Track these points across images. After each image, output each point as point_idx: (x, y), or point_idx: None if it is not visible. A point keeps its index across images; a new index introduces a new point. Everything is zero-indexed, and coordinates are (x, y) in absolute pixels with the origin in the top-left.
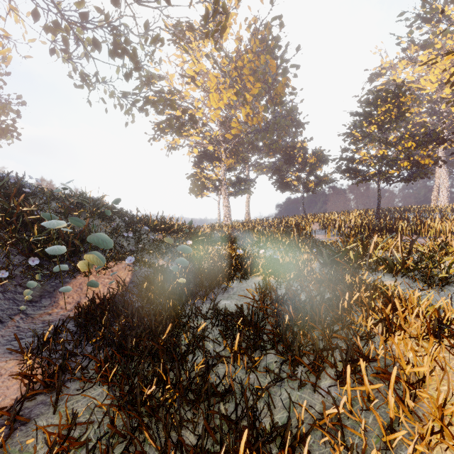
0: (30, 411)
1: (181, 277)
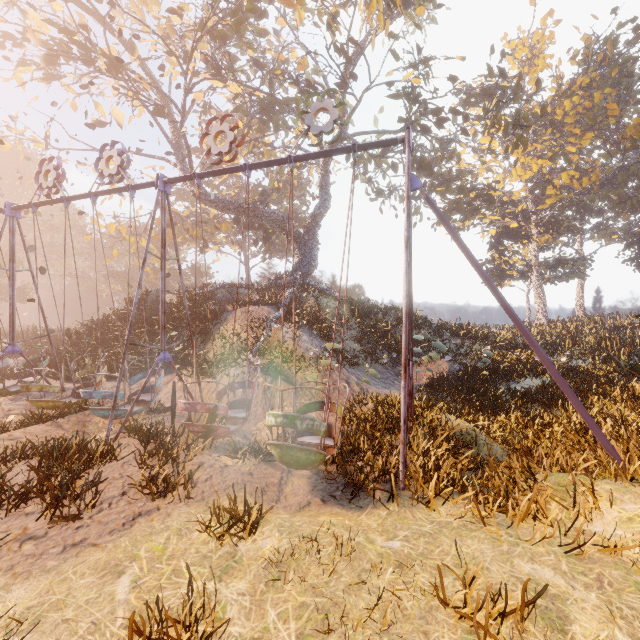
0: None
1: (484, 371)
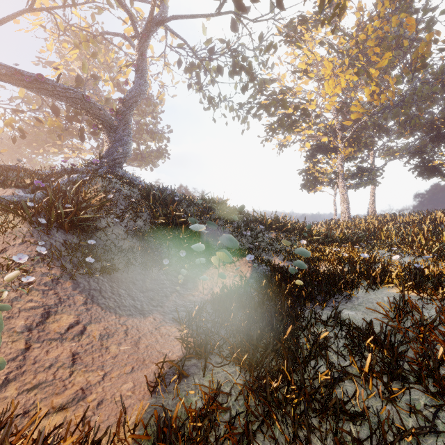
0: (188, 368)
1: (297, 279)
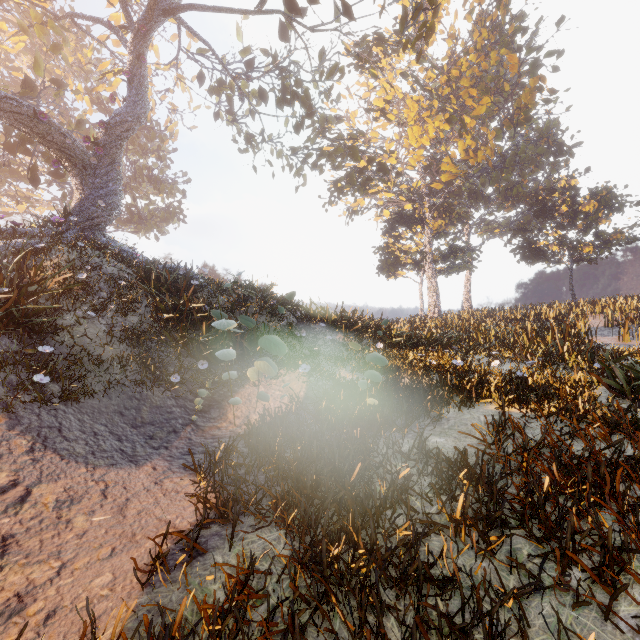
0: (206, 540)
1: (370, 397)
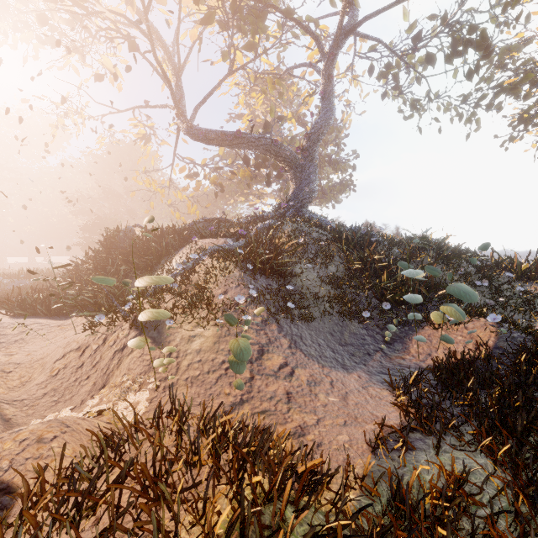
0: (412, 441)
1: None
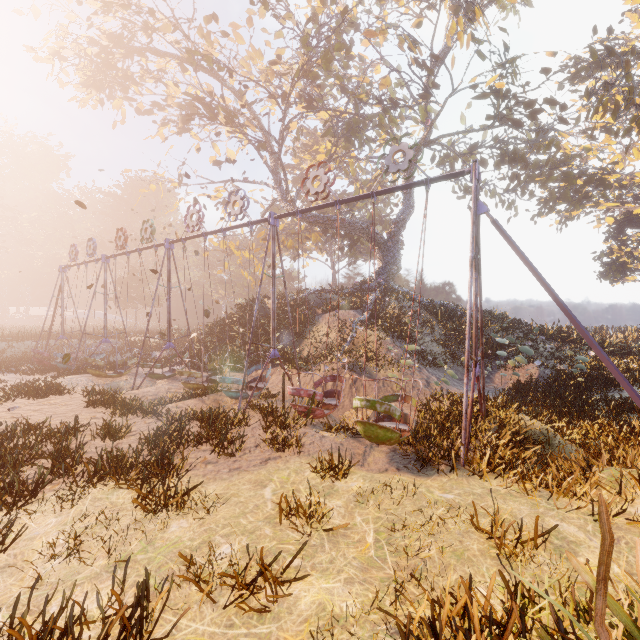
0: None
1: (579, 378)
